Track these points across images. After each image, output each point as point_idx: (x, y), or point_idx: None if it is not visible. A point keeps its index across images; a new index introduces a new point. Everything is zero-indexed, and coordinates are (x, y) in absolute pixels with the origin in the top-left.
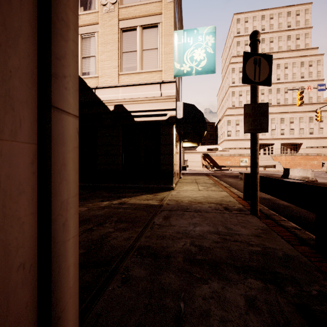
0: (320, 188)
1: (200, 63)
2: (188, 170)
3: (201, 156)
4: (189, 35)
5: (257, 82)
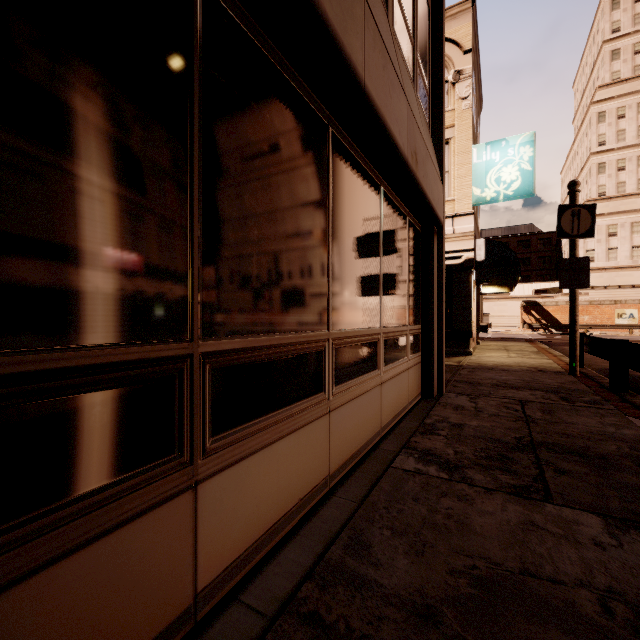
0: (610, 340)
1: (510, 185)
2: (490, 334)
3: (520, 305)
4: (495, 149)
5: (576, 235)
